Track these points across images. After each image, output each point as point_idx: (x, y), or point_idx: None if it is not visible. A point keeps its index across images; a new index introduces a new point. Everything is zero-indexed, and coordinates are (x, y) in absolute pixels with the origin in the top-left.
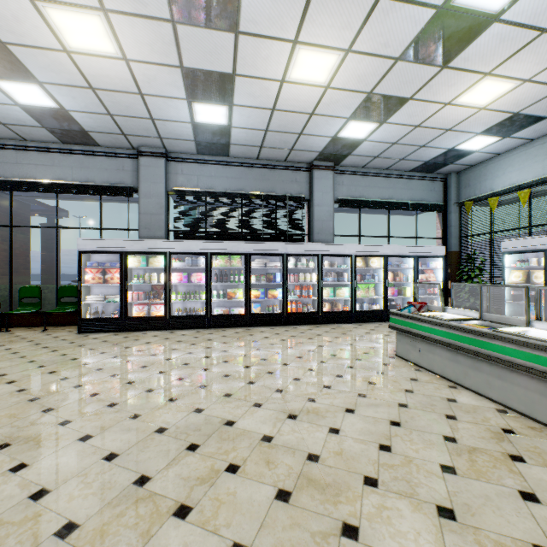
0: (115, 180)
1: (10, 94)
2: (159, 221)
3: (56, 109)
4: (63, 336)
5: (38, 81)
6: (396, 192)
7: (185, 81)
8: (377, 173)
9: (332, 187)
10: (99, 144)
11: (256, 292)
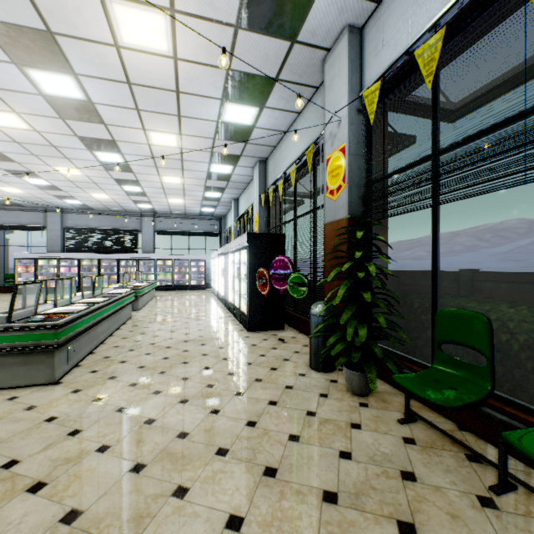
0: (35, 223)
1: None
2: (58, 243)
3: (4, 199)
4: (7, 295)
5: None
6: (192, 227)
7: (55, 196)
8: (180, 217)
9: (153, 225)
10: (26, 206)
11: (105, 277)
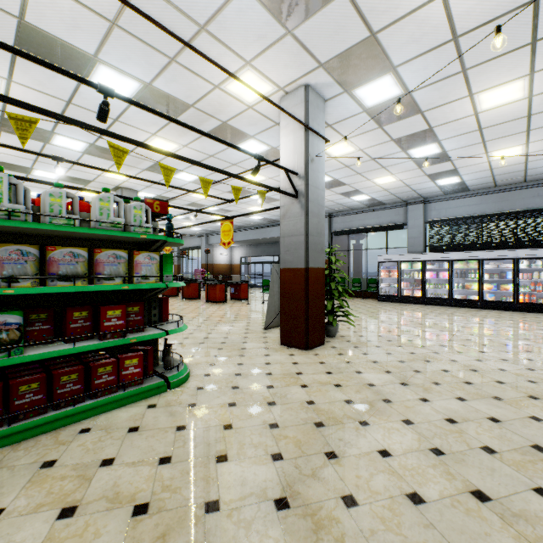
0: (394, 221)
1: (354, 199)
2: (419, 241)
3: (369, 199)
4: (371, 301)
5: (365, 194)
6: None
7: (428, 177)
8: None
9: None
10: (386, 204)
11: (489, 286)
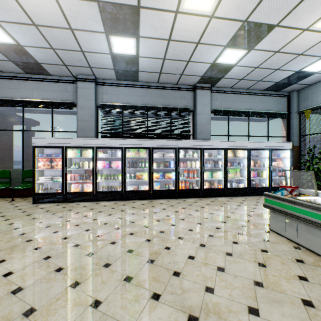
0: (61, 98)
1: None
2: (90, 126)
3: (15, 45)
4: (21, 205)
5: None
6: (253, 105)
7: (101, 15)
8: (240, 91)
9: (210, 101)
10: (50, 74)
11: (157, 175)
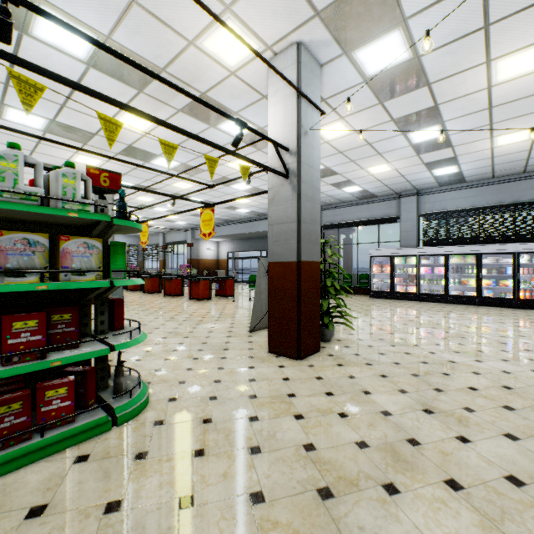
0: (386, 214)
1: (345, 191)
2: (412, 235)
3: (361, 190)
4: (363, 298)
5: (357, 185)
6: None
7: (425, 166)
8: None
9: None
10: (378, 196)
11: (487, 281)
